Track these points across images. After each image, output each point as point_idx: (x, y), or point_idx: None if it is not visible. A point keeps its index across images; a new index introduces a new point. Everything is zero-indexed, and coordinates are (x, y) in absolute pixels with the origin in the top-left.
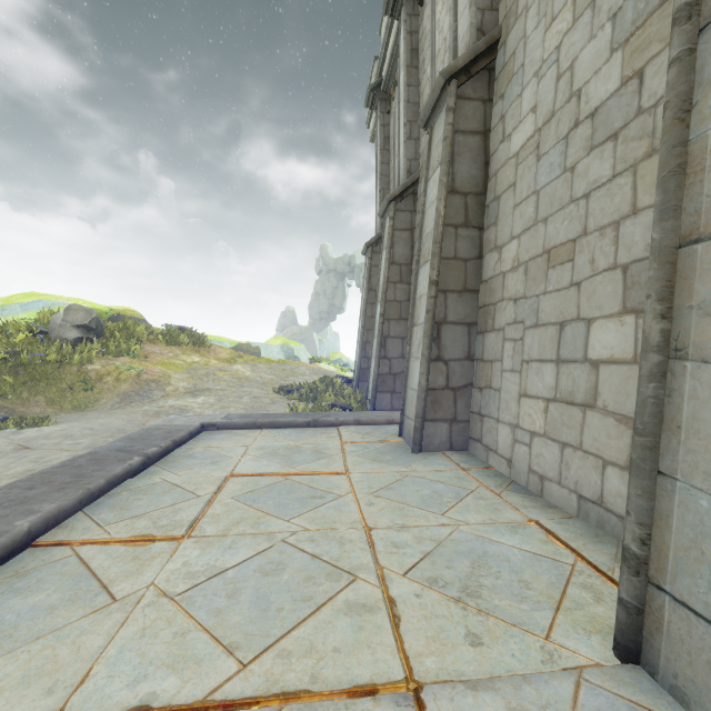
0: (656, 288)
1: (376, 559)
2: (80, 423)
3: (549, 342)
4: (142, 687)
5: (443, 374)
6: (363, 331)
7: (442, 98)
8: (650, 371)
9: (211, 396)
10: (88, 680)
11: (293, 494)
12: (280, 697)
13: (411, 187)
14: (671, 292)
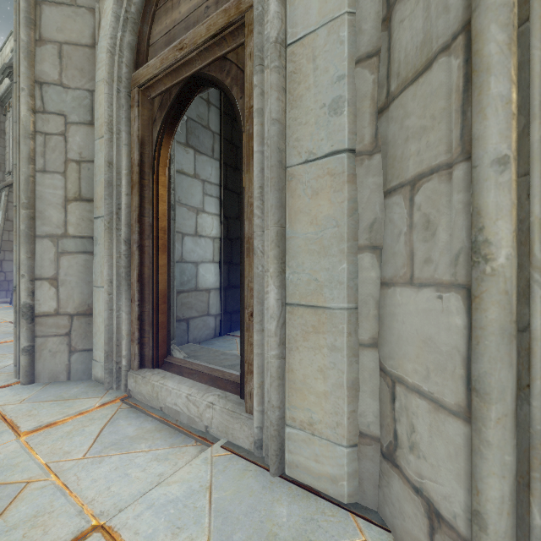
0: None
1: None
2: None
3: None
4: None
5: None
6: None
7: None
8: None
9: None
10: None
11: None
12: None
13: None
14: None
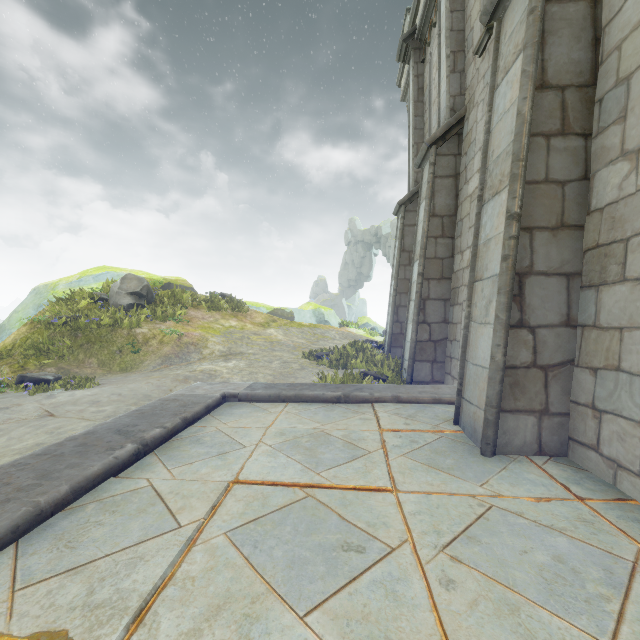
0: None
1: None
2: (111, 388)
3: None
4: None
5: (528, 347)
6: (395, 294)
7: None
8: None
9: (242, 360)
10: None
11: (315, 535)
12: None
13: (455, 126)
14: None
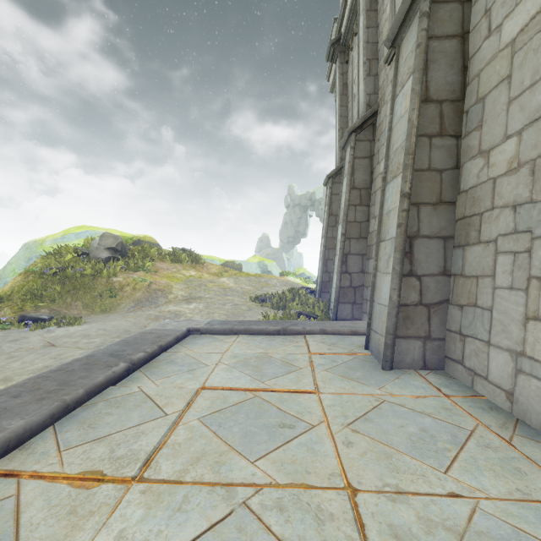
0: None
1: None
2: (98, 325)
3: None
4: None
5: (416, 290)
6: (325, 250)
7: (413, 7)
8: None
9: (201, 303)
10: None
11: (261, 419)
12: None
13: (370, 118)
14: None
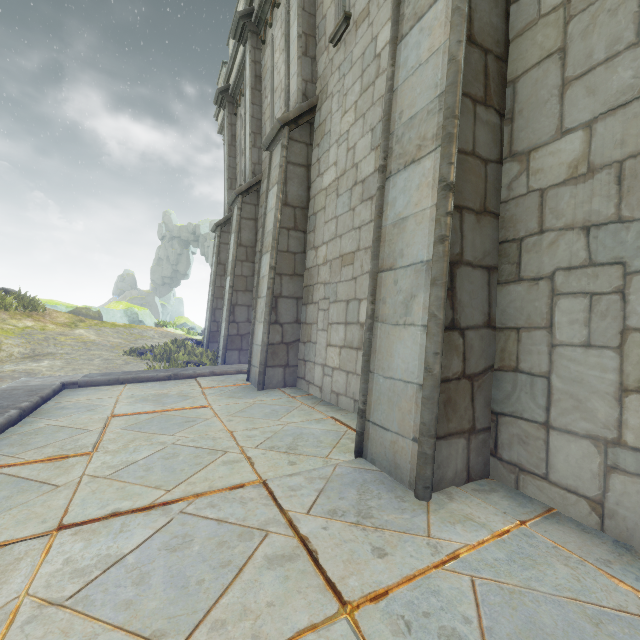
0: (370, 290)
1: (237, 444)
2: None
3: (342, 312)
4: (109, 507)
5: (280, 333)
6: (213, 299)
7: (279, 135)
8: (368, 327)
9: (57, 359)
10: (69, 512)
11: (171, 422)
12: (194, 495)
13: (255, 185)
14: (375, 292)
